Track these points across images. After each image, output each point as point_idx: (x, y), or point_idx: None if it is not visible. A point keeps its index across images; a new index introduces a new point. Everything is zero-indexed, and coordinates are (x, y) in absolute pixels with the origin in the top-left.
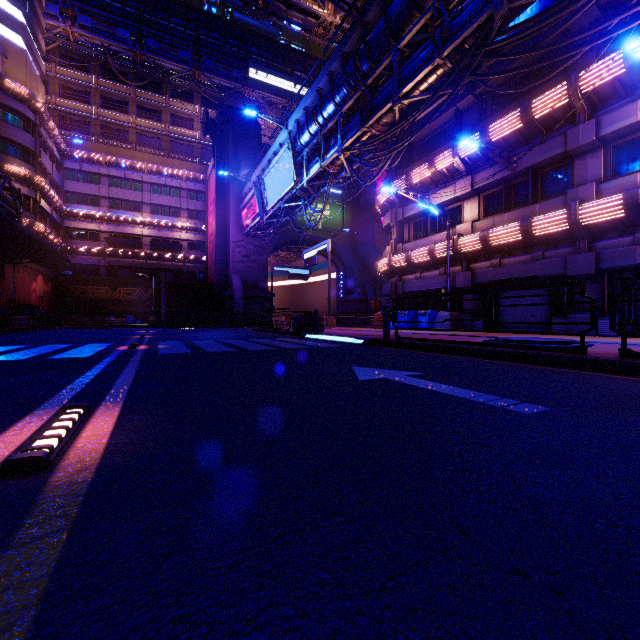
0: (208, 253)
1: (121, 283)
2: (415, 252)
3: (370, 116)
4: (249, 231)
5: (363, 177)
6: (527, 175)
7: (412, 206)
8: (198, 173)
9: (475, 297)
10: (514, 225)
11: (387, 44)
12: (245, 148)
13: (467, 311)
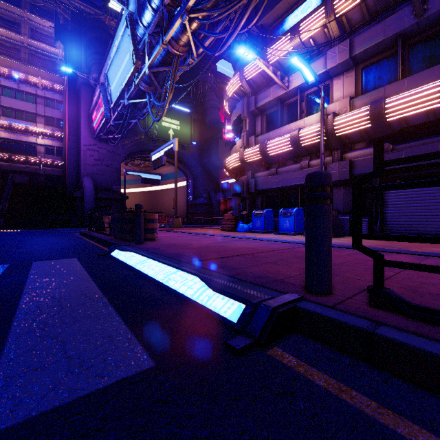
0: (66, 158)
1: None
2: (272, 142)
3: None
4: (100, 134)
5: (208, 100)
6: (435, 26)
7: (267, 93)
8: (55, 83)
9: (350, 193)
10: (432, 85)
11: None
12: (95, 54)
13: (338, 210)
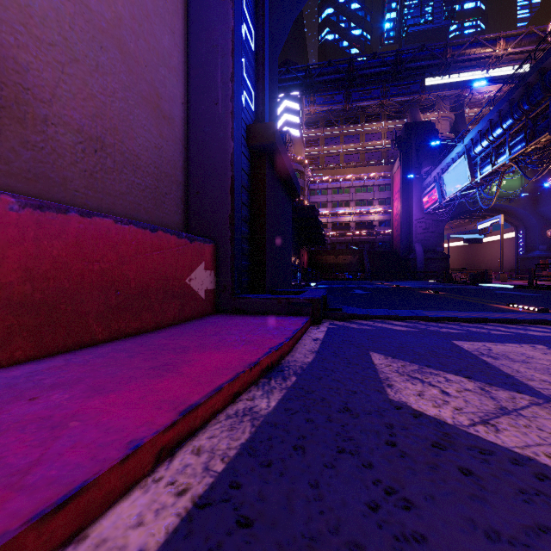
0: (393, 228)
1: (340, 253)
2: None
3: (532, 138)
4: (429, 211)
5: None
6: None
7: None
8: (386, 172)
9: None
10: None
11: (544, 95)
12: (425, 152)
13: None
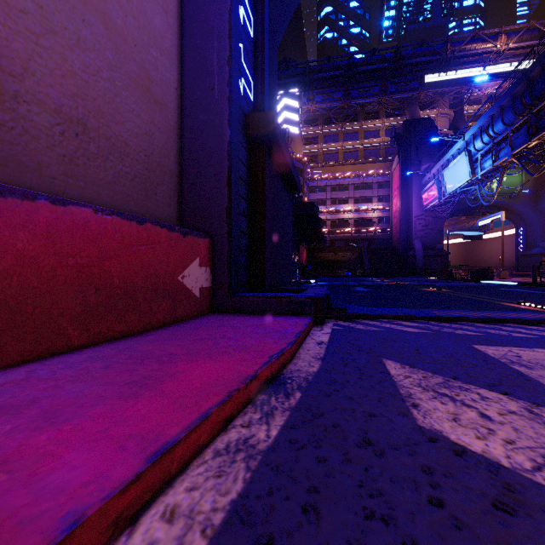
0: (392, 225)
1: (339, 250)
2: None
3: (535, 133)
4: (428, 208)
5: None
6: None
7: None
8: (385, 169)
9: None
10: None
11: None
12: (425, 149)
13: None
